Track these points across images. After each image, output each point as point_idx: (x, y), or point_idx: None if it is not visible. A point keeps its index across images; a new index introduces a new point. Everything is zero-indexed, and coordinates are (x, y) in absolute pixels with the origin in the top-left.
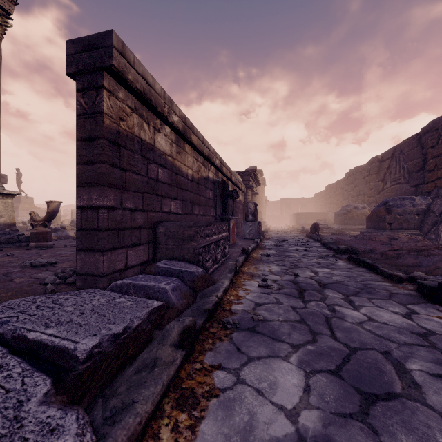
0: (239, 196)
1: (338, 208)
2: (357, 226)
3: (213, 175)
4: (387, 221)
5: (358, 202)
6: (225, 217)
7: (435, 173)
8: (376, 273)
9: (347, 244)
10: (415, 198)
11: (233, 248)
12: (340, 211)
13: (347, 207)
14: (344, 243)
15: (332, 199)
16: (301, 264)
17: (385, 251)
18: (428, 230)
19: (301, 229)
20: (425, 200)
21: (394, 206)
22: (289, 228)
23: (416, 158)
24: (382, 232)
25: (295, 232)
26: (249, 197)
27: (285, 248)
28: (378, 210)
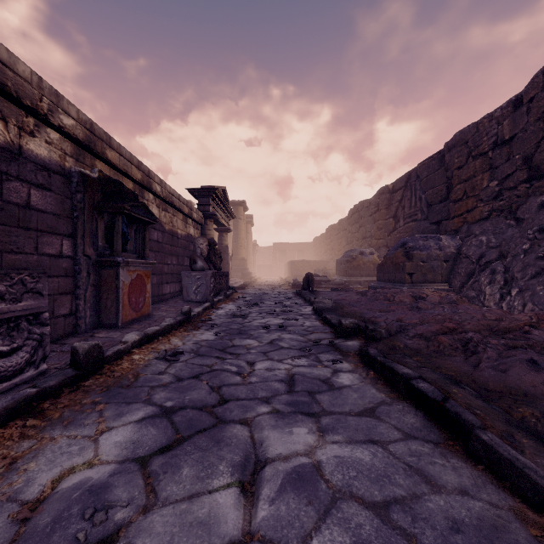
0: (189, 228)
1: (340, 255)
2: (364, 278)
3: (57, 153)
4: (407, 270)
5: (364, 247)
6: (107, 261)
7: (464, 203)
8: (461, 446)
9: (356, 312)
10: (442, 237)
11: (123, 329)
12: (342, 258)
13: (352, 252)
14: (350, 309)
15: (334, 243)
16: (237, 397)
17: (431, 332)
18: (461, 283)
19: (292, 283)
20: (454, 241)
21: (416, 249)
22: (280, 281)
23: (437, 185)
24: (400, 287)
25: (286, 287)
26: (210, 232)
27: (245, 324)
28: (394, 255)
